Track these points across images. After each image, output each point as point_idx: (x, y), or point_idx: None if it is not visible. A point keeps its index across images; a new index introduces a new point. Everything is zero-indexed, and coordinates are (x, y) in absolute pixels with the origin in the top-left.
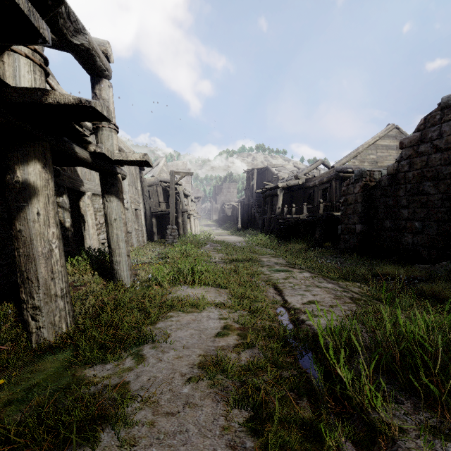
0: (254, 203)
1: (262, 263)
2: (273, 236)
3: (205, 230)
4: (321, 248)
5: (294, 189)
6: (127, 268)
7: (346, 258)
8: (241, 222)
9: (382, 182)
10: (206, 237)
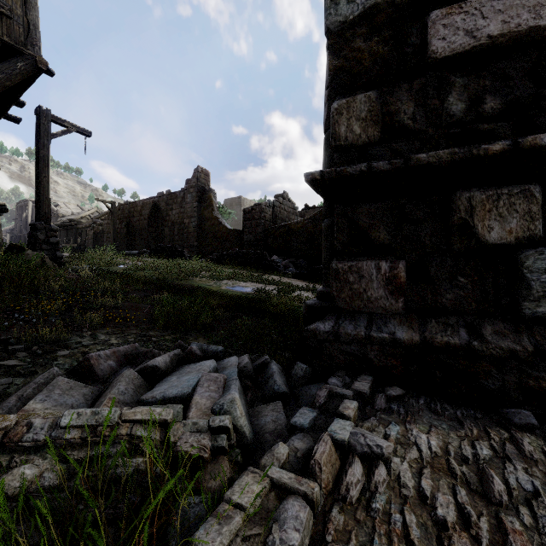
0: None
1: None
2: None
3: None
4: None
5: (70, 228)
6: None
7: None
8: None
9: (100, 232)
10: None
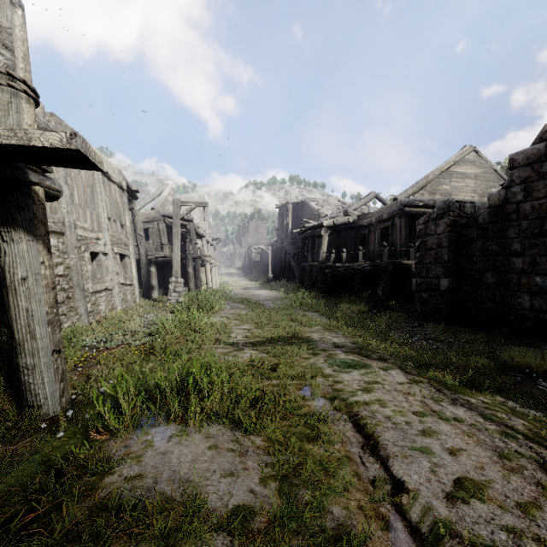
0: (289, 246)
1: (314, 344)
2: (317, 291)
3: (226, 281)
4: (386, 309)
5: (343, 228)
6: (51, 379)
7: (431, 328)
8: (272, 270)
9: (479, 218)
10: (226, 293)
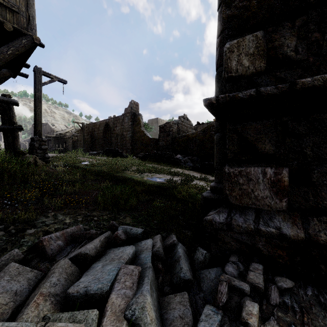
0: None
1: None
2: None
3: None
4: None
5: (60, 138)
6: None
7: None
8: None
9: (76, 140)
10: None
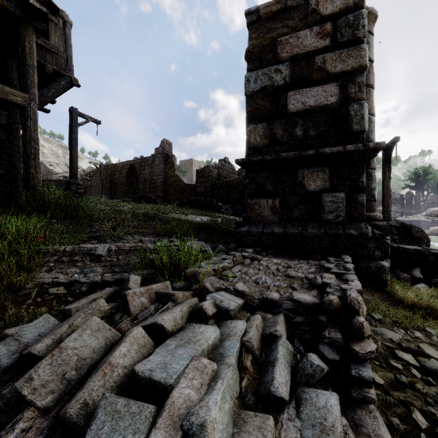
0: None
1: None
2: None
3: None
4: None
5: (63, 183)
6: None
7: None
8: None
9: (89, 186)
10: None
